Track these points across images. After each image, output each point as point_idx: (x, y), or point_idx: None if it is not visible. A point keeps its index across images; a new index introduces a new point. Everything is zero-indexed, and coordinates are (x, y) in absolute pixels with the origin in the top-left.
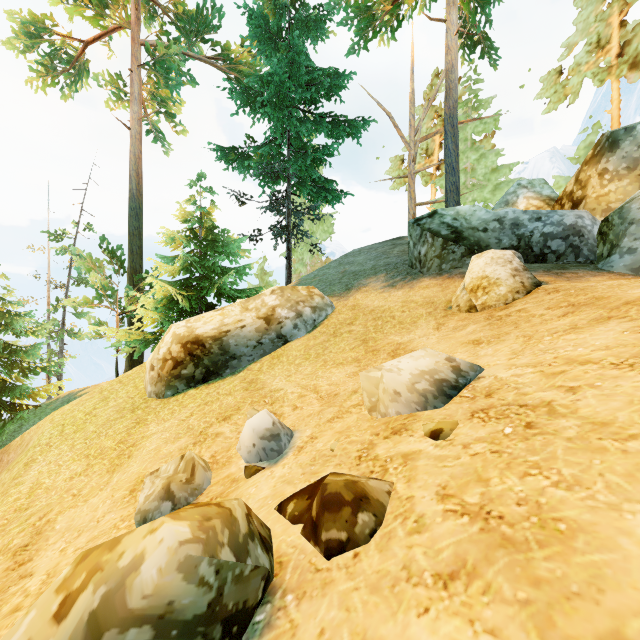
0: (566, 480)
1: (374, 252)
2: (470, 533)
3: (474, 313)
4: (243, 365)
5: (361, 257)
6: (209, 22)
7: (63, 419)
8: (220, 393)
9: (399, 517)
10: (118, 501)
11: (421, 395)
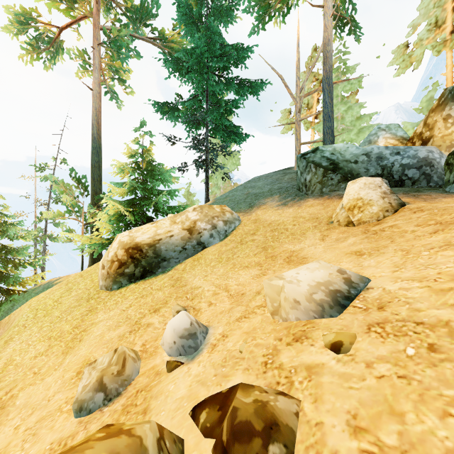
0: None
1: (270, 179)
2: None
3: (351, 227)
4: (171, 265)
5: (260, 182)
6: (149, 12)
7: (38, 305)
8: (153, 288)
9: (310, 450)
10: (66, 382)
11: (318, 305)
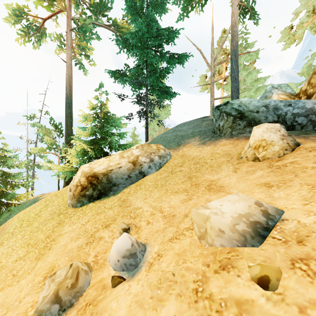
0: None
1: (192, 124)
2: None
3: (257, 162)
4: (120, 189)
5: (185, 127)
6: (106, 6)
7: (24, 217)
8: (106, 207)
9: None
10: (35, 285)
11: (241, 235)
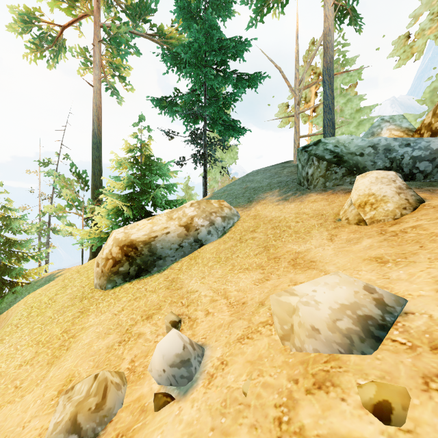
0: None
1: (268, 172)
2: None
3: (363, 226)
4: (167, 264)
5: (259, 176)
6: (148, 8)
7: (33, 302)
8: (147, 289)
9: None
10: (46, 403)
11: (345, 336)
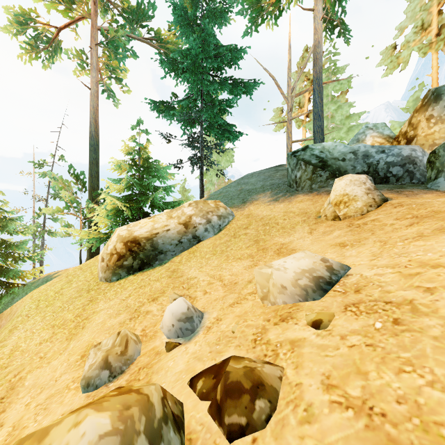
0: (440, 380)
1: (262, 175)
2: (356, 429)
3: (338, 221)
4: (168, 258)
5: (253, 179)
6: (145, 13)
7: (39, 296)
8: (151, 279)
9: (290, 404)
10: (72, 364)
11: (303, 289)
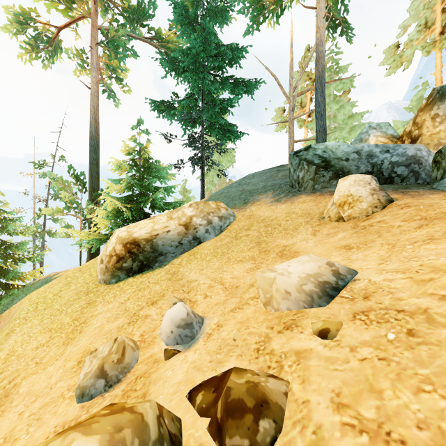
0: None
1: (264, 176)
2: None
3: (342, 222)
4: (168, 260)
5: (255, 179)
6: (146, 12)
7: (38, 298)
8: (150, 282)
9: (297, 424)
10: (68, 371)
11: (308, 295)
